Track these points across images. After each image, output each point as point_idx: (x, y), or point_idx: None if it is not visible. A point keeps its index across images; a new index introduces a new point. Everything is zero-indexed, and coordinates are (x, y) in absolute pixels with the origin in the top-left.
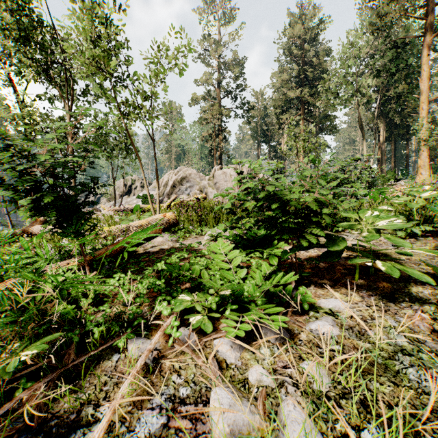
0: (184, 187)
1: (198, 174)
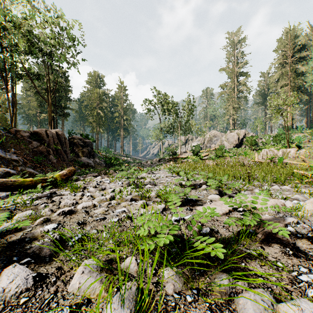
0: (213, 140)
1: (221, 133)
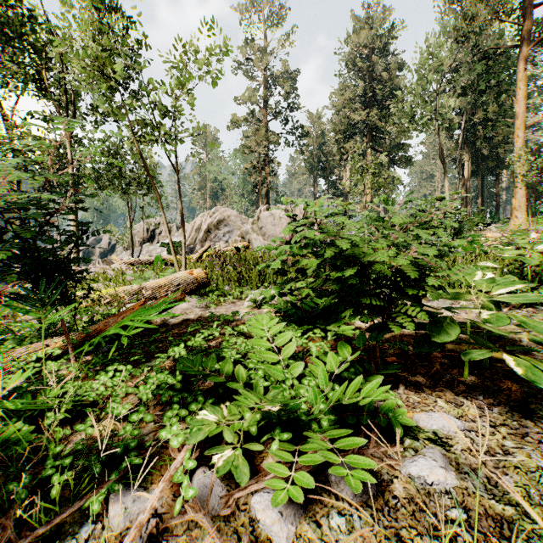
0: (221, 233)
1: (239, 216)
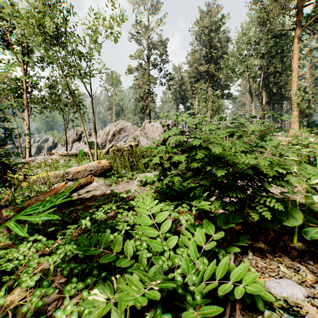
0: (122, 136)
1: (133, 126)
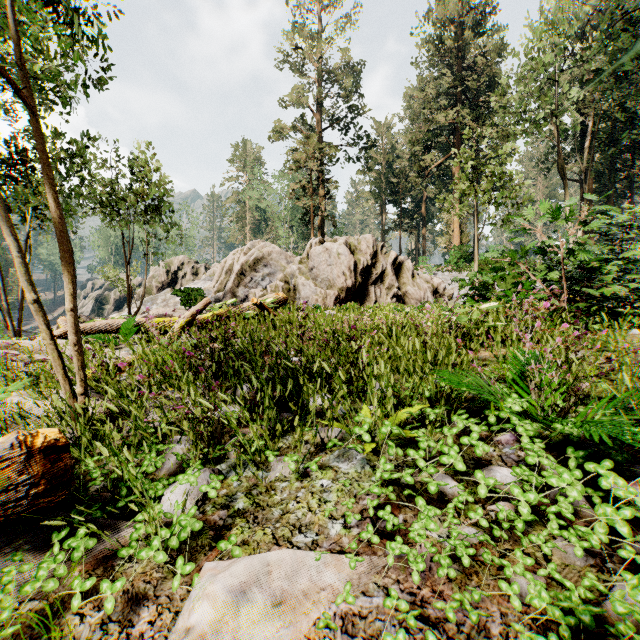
0: (259, 276)
1: (284, 252)
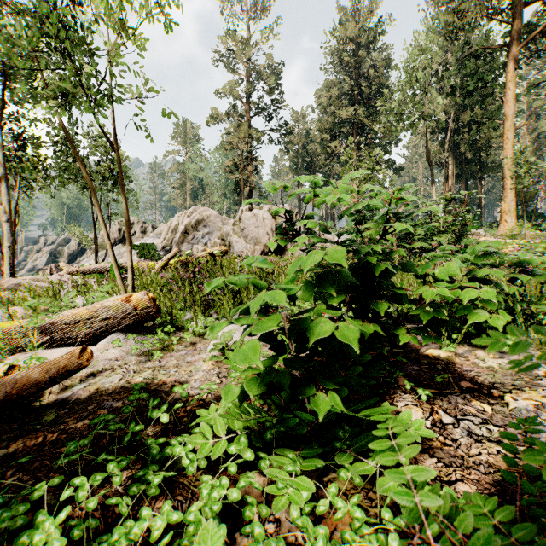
0: (200, 234)
1: (220, 216)
